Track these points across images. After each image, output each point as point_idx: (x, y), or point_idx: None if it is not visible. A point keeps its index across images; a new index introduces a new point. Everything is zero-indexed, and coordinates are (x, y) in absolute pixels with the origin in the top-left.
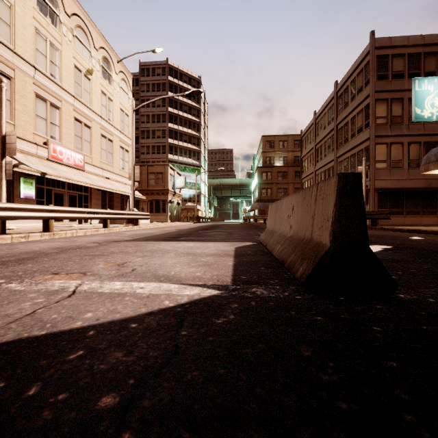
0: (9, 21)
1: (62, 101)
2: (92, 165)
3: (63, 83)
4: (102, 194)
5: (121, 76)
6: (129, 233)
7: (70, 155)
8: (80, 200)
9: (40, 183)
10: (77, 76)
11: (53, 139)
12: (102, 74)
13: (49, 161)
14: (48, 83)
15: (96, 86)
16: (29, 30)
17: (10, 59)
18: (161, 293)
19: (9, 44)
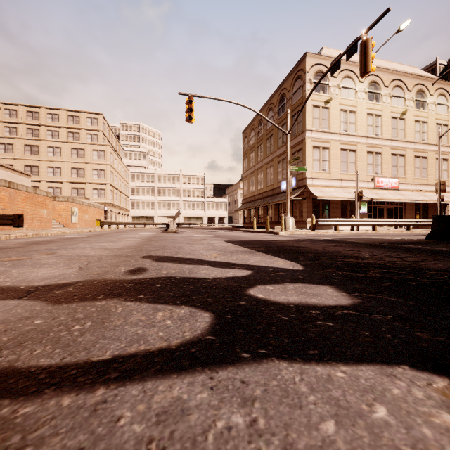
0: (354, 121)
1: (382, 147)
2: (406, 183)
3: (383, 134)
4: (416, 205)
5: (437, 93)
6: (421, 234)
7: (387, 181)
8: (395, 211)
9: (369, 204)
10: (393, 123)
11: (377, 174)
12: (415, 106)
13: (374, 189)
14: (374, 141)
15: (410, 120)
16: (364, 117)
17: (355, 140)
18: (395, 239)
19: (354, 133)
